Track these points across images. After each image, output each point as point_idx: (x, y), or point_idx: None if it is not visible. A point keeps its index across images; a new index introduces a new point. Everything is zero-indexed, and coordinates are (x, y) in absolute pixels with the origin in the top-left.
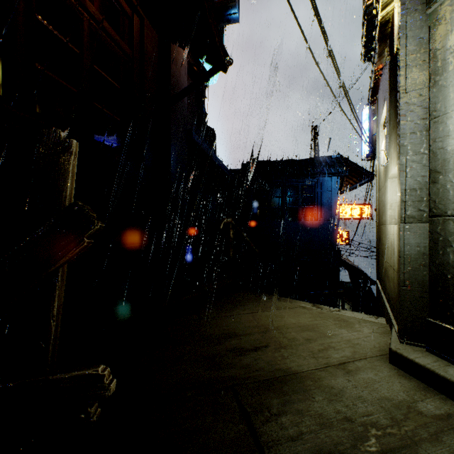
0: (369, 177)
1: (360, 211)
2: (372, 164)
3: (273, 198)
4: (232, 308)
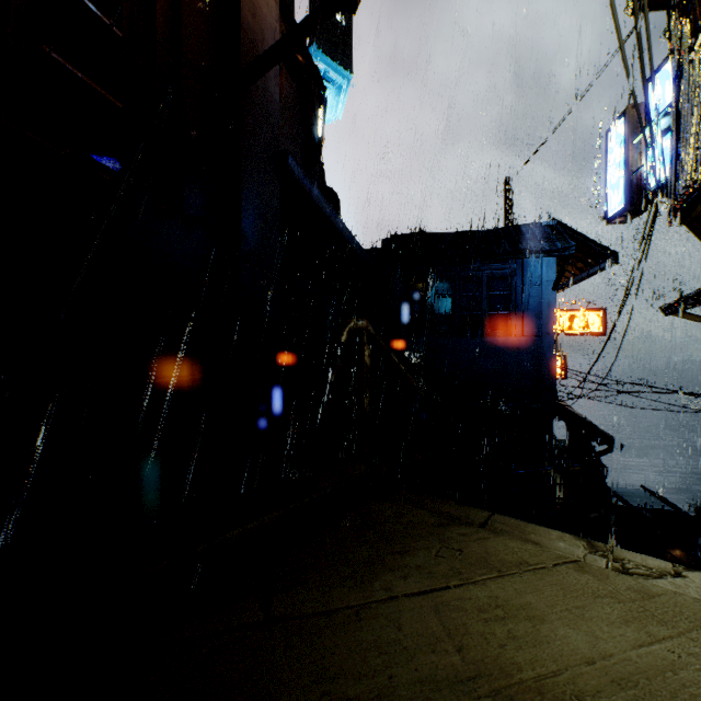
0: (610, 260)
1: (584, 322)
2: (652, 216)
3: (437, 299)
4: (370, 569)
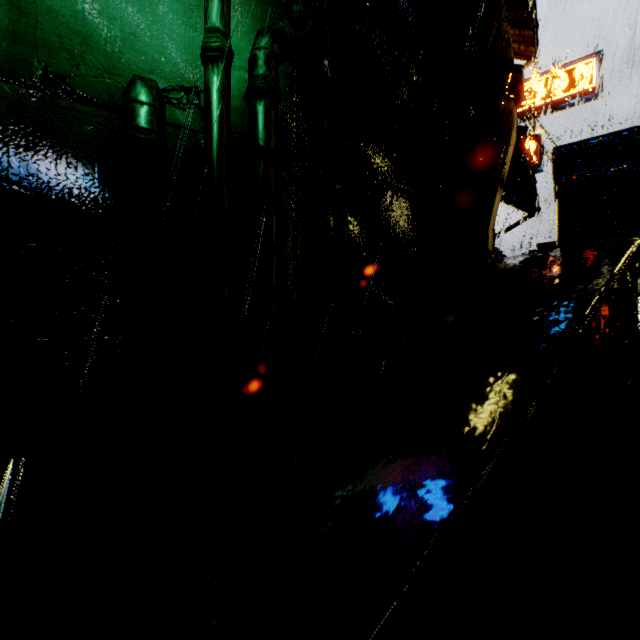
0: None
1: None
2: None
3: None
4: None
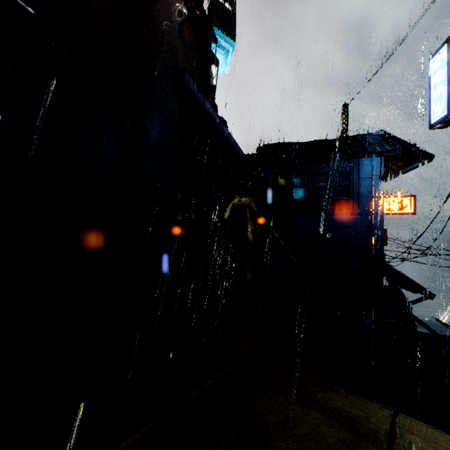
0: (425, 159)
1: (400, 205)
2: None
3: (296, 189)
4: None
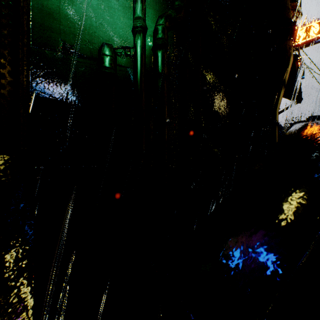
0: None
1: None
2: None
3: None
4: None
